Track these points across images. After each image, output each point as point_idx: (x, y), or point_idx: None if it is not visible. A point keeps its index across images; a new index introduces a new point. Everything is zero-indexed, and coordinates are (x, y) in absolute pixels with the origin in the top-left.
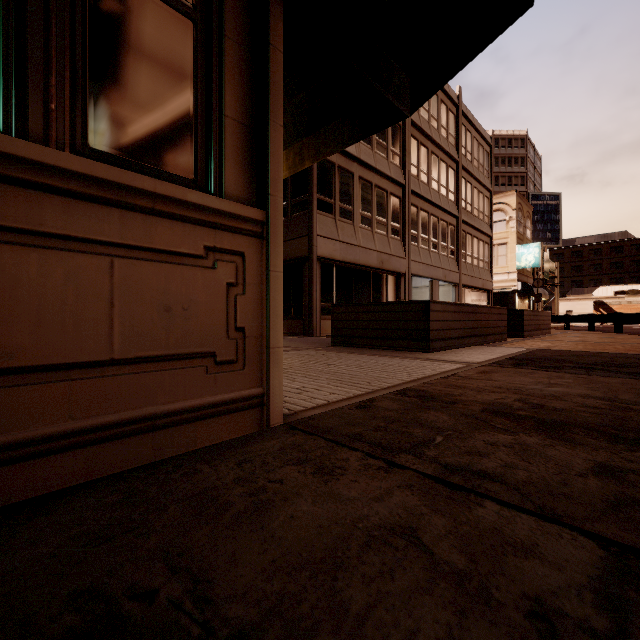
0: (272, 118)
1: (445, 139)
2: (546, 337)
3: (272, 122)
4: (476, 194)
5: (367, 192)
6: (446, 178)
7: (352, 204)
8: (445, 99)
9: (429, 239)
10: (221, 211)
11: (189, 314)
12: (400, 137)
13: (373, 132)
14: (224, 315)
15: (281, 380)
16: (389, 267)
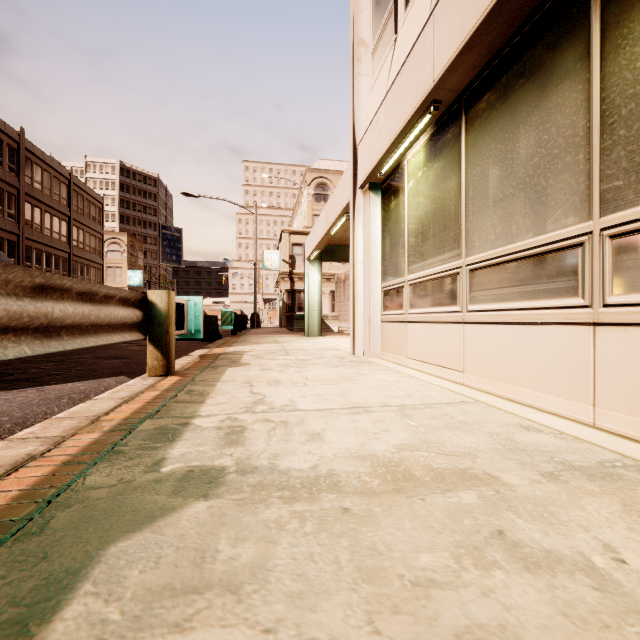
0: None
1: (58, 202)
2: None
3: None
4: (89, 236)
5: None
6: (59, 227)
7: None
8: (58, 175)
9: (43, 268)
10: None
11: None
12: (16, 203)
13: None
14: None
15: None
16: None
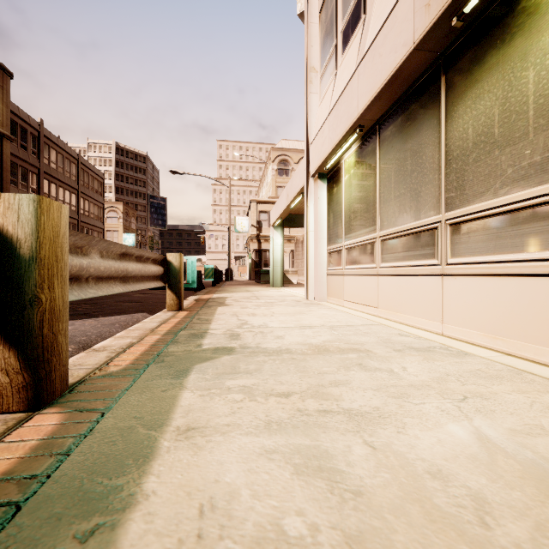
0: None
1: (69, 178)
2: None
3: None
4: (93, 206)
5: None
6: (70, 199)
7: None
8: (69, 156)
9: None
10: None
11: None
12: (37, 180)
13: None
14: None
15: None
16: None
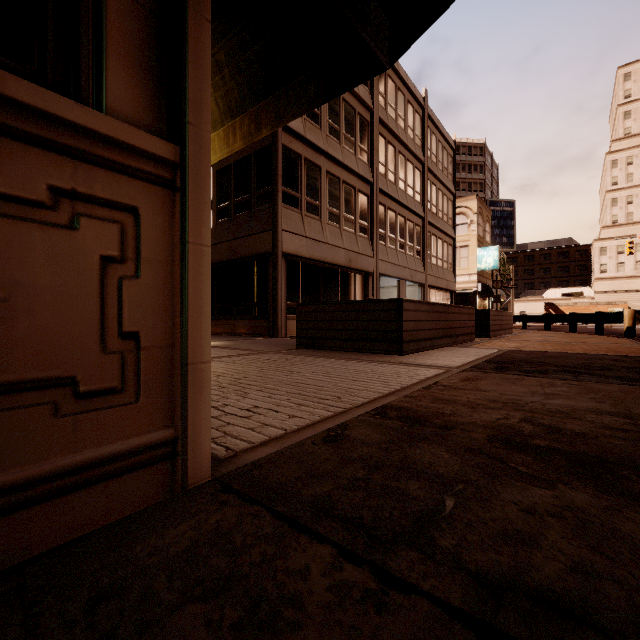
0: (192, 3)
1: (412, 140)
2: (510, 337)
3: (192, 9)
4: (441, 196)
5: (335, 188)
6: (413, 179)
7: (319, 199)
8: (412, 100)
9: (396, 239)
10: (88, 130)
11: (11, 309)
12: (368, 134)
13: (344, 90)
14: (95, 311)
15: (208, 412)
16: (357, 266)
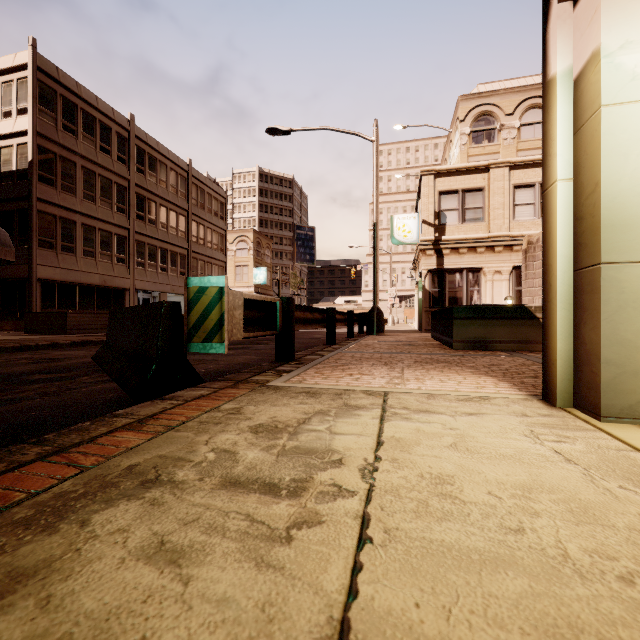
0: None
1: (175, 195)
2: None
3: None
4: (210, 232)
5: (91, 234)
6: (176, 222)
7: (75, 242)
8: (175, 167)
9: (158, 264)
10: None
11: None
12: (126, 195)
13: None
14: None
15: None
16: (113, 285)
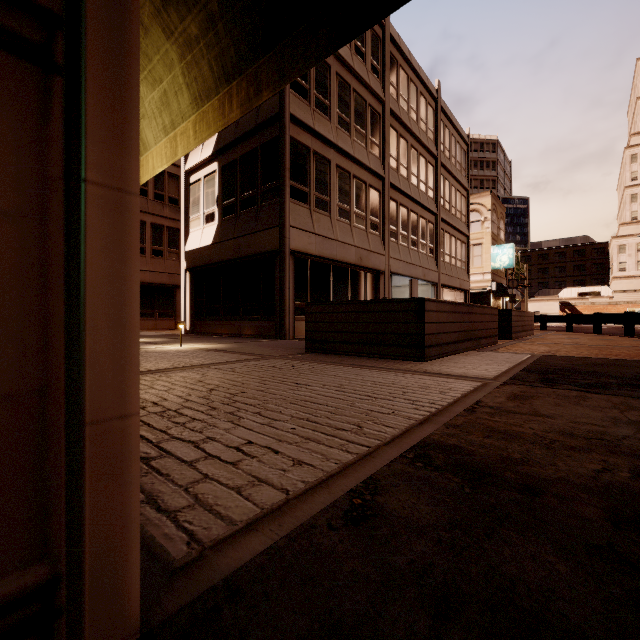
0: None
1: (424, 133)
2: (534, 339)
3: None
4: (454, 192)
5: (345, 182)
6: (425, 174)
7: (329, 194)
8: (424, 92)
9: (409, 236)
10: None
11: None
12: (379, 126)
13: (365, 27)
14: None
15: (133, 511)
16: (368, 264)
